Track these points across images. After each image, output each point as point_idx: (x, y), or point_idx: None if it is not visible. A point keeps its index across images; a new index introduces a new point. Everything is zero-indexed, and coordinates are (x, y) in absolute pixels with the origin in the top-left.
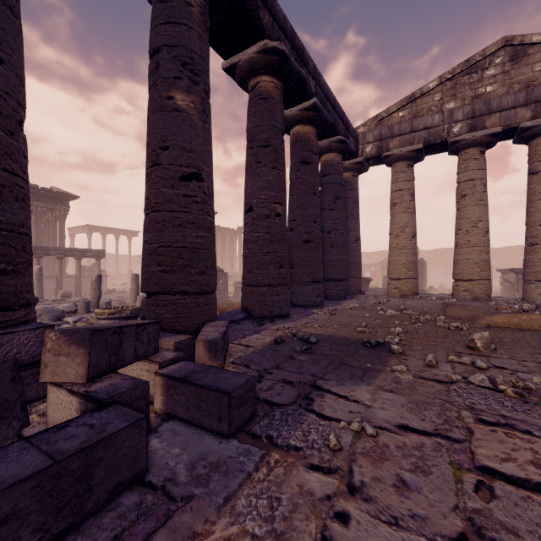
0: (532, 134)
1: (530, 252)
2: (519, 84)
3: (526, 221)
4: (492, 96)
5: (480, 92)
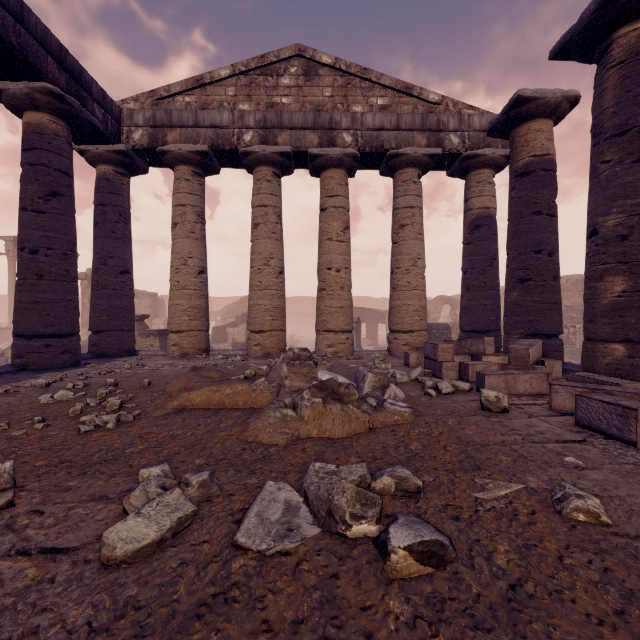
0: (321, 165)
1: (320, 298)
2: (311, 105)
3: (318, 264)
4: (286, 110)
5: (276, 102)
